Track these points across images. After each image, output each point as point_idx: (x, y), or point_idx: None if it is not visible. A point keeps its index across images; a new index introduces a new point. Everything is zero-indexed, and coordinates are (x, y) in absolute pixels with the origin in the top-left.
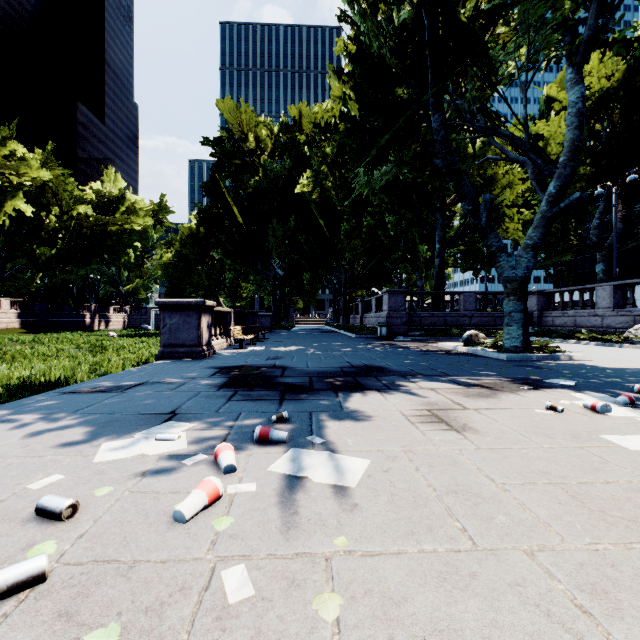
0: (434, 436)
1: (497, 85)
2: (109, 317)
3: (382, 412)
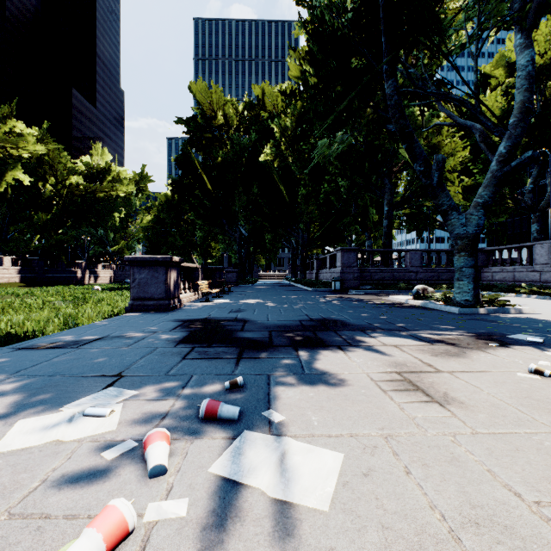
0: (415, 412)
1: (447, 53)
2: (98, 273)
3: (347, 375)
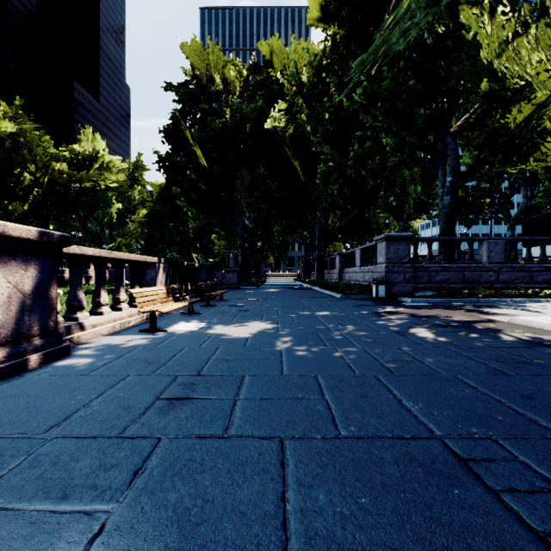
0: None
1: None
2: (90, 273)
3: None
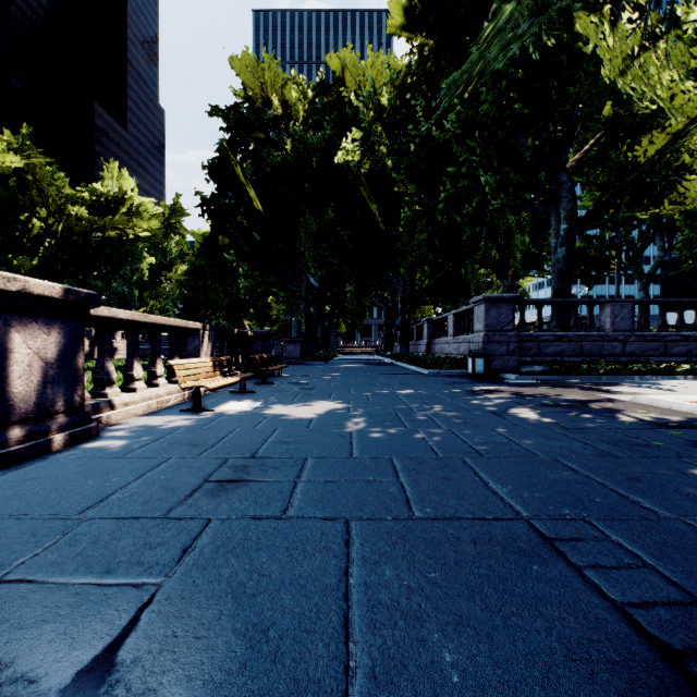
0: None
1: None
2: (115, 344)
3: None
